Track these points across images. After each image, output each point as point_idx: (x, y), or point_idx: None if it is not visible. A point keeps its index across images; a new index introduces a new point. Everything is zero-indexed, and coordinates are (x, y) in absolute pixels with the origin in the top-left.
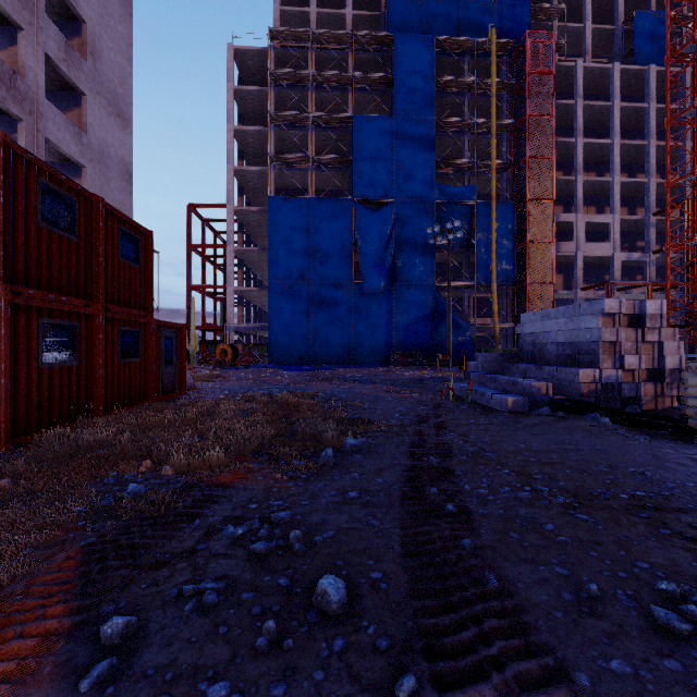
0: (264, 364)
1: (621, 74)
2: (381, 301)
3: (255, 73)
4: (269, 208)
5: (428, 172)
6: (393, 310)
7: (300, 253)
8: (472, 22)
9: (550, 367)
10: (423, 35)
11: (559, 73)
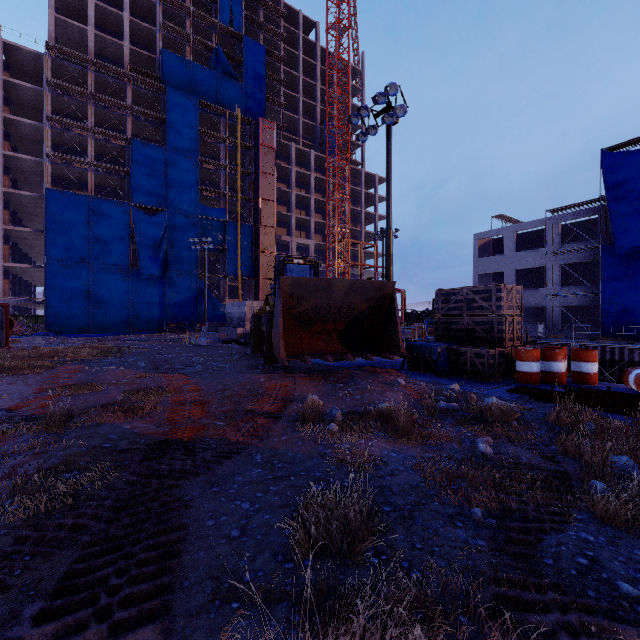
0: (43, 333)
1: (316, 157)
2: (156, 284)
3: (26, 65)
4: (47, 198)
5: (193, 194)
6: (166, 292)
7: (80, 240)
8: (227, 92)
9: (231, 328)
10: (189, 95)
11: (282, 145)
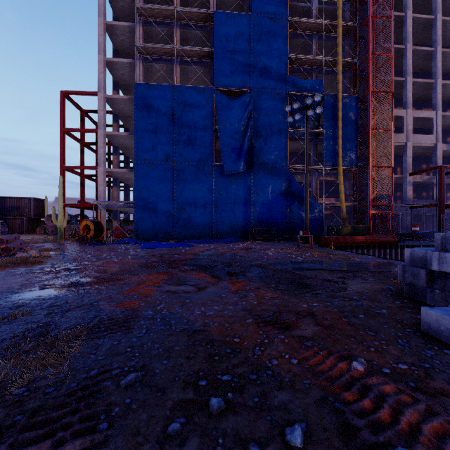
0: (127, 239)
1: None
2: (240, 181)
3: None
4: (135, 94)
5: (282, 66)
6: (251, 190)
7: (164, 136)
8: None
9: None
10: None
11: None
